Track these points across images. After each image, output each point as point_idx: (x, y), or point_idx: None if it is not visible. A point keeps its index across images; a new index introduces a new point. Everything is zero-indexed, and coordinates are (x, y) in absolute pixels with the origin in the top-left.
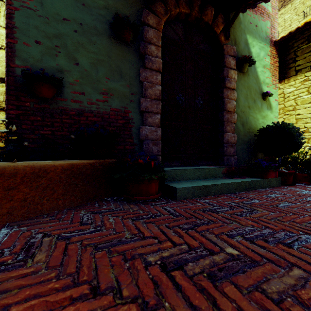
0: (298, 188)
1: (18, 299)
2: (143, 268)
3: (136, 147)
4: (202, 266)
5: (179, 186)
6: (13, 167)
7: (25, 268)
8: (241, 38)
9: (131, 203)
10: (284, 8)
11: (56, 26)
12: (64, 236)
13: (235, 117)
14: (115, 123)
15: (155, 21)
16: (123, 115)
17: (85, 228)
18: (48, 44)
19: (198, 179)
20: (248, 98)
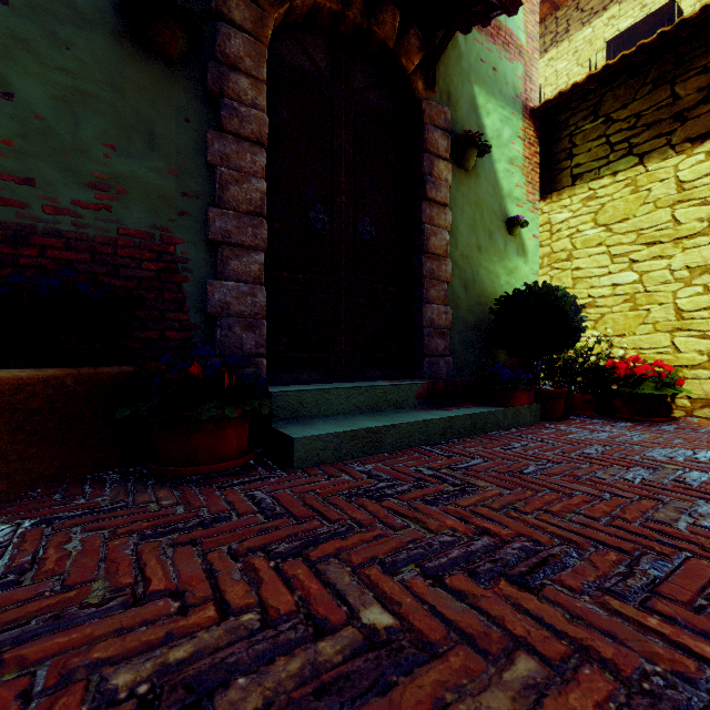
0: (573, 426)
1: None
2: None
3: (196, 334)
4: (276, 683)
5: (302, 434)
6: None
7: None
8: (462, 91)
9: (166, 484)
10: (555, 48)
11: None
12: None
13: (449, 269)
14: (135, 270)
15: (249, 14)
16: (159, 249)
17: None
18: None
19: (358, 413)
20: (477, 229)
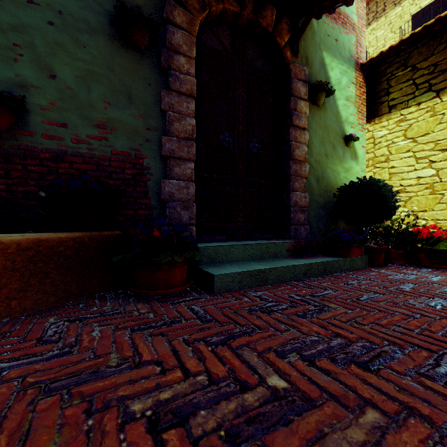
0: (391, 270)
1: None
2: (116, 429)
3: (155, 212)
4: (222, 415)
5: (219, 272)
6: None
7: None
8: (315, 55)
9: (141, 300)
10: (376, 22)
11: (14, 12)
12: None
13: (307, 170)
14: (121, 174)
15: (185, 18)
16: (134, 162)
17: (43, 350)
18: None
19: (251, 260)
20: (325, 143)
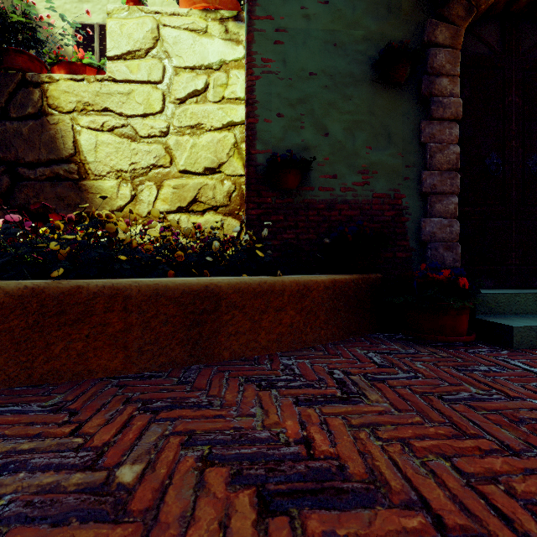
0: None
1: (404, 435)
2: None
3: (413, 254)
4: None
5: (516, 324)
6: (281, 283)
7: (369, 405)
8: None
9: (424, 345)
10: None
11: (300, 87)
12: (373, 377)
13: None
14: (380, 217)
15: (448, 34)
16: (392, 203)
17: (391, 371)
18: (291, 115)
19: None
20: None
